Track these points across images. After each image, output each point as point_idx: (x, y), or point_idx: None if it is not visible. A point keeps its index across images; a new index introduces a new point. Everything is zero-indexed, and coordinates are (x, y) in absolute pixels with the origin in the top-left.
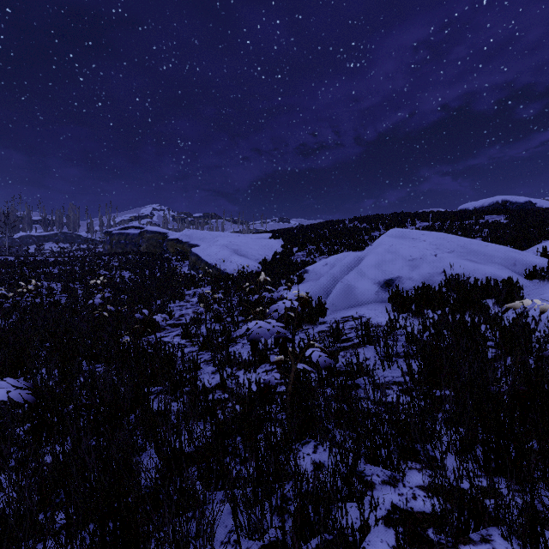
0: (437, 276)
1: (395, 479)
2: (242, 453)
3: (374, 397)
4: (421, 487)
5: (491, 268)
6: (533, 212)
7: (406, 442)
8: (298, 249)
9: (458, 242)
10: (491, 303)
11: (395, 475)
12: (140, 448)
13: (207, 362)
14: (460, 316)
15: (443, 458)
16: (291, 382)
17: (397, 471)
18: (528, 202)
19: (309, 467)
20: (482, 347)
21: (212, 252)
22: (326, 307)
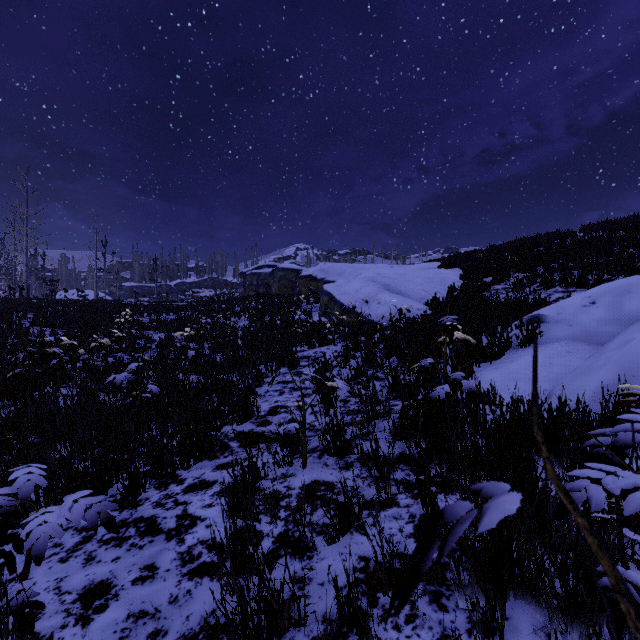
0: None
1: None
2: None
3: None
4: None
5: None
6: None
7: None
8: (494, 279)
9: None
10: None
11: None
12: None
13: None
14: None
15: None
16: None
17: None
18: None
19: None
20: None
21: (350, 289)
22: None
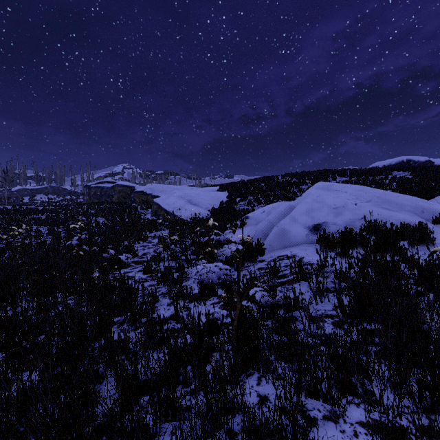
0: (358, 222)
1: (336, 415)
2: (192, 382)
3: (310, 330)
4: (361, 424)
5: (403, 214)
6: (432, 169)
7: (343, 375)
8: (241, 199)
9: (374, 193)
10: (405, 244)
11: (336, 410)
12: (101, 375)
13: (164, 295)
14: (382, 256)
15: (381, 395)
16: (236, 317)
17: (337, 406)
18: (428, 160)
19: (253, 400)
20: (408, 286)
21: (170, 202)
22: (264, 247)
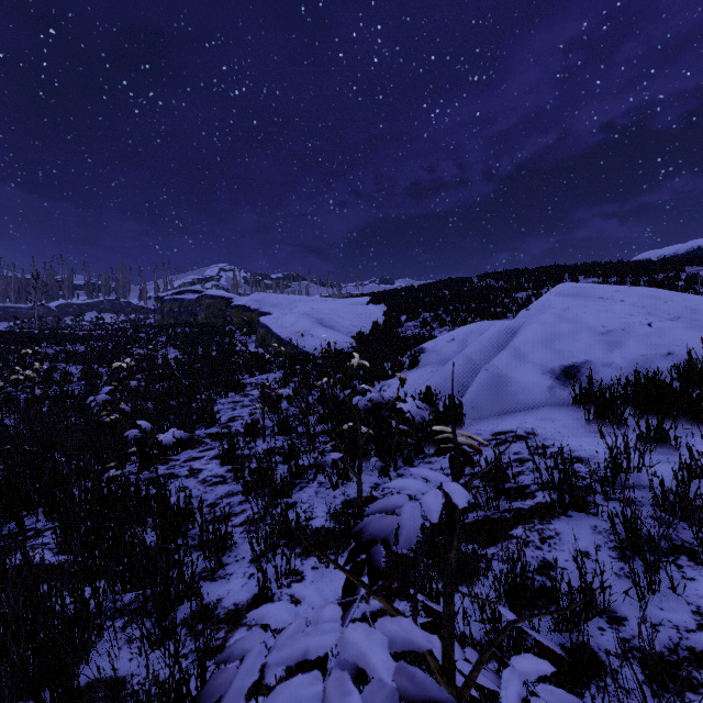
0: (660, 361)
1: None
2: None
3: None
4: None
5: None
6: None
7: None
8: (408, 317)
9: (684, 302)
10: None
11: None
12: None
13: (249, 526)
14: None
15: None
16: None
17: None
18: None
19: None
20: None
21: (287, 323)
22: (463, 413)
